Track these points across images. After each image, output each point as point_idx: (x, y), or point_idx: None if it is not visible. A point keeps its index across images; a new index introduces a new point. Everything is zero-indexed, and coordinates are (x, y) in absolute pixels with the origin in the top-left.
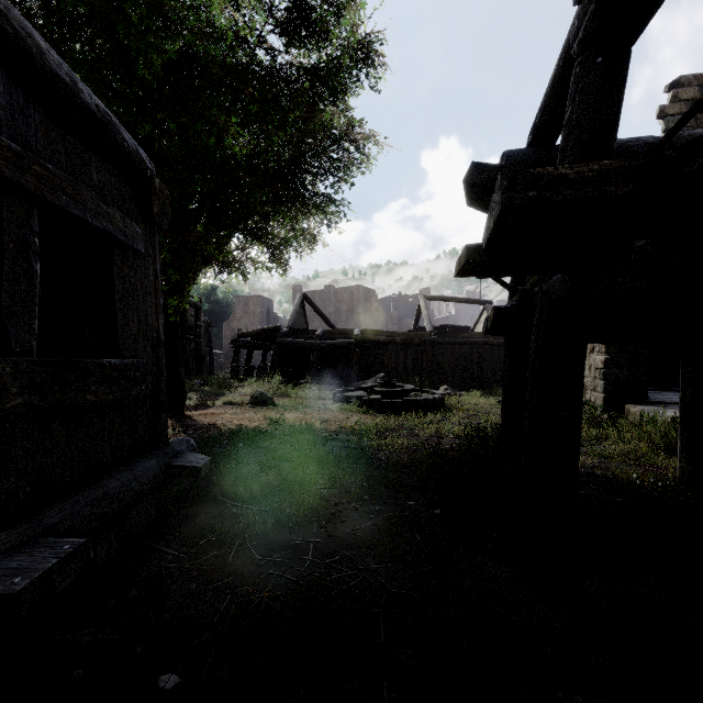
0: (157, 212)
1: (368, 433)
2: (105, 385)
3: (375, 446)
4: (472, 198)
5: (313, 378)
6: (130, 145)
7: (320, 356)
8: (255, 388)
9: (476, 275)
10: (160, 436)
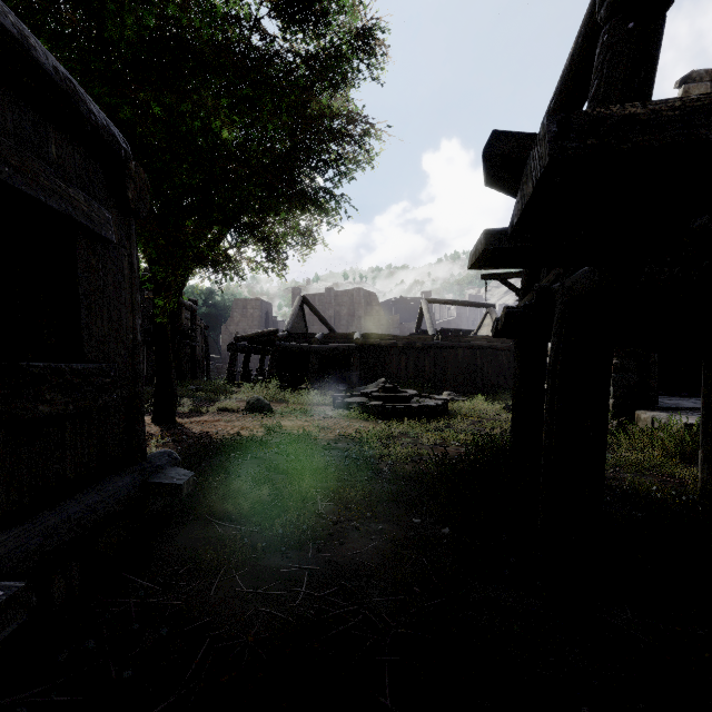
0: (133, 198)
1: (369, 441)
2: (64, 393)
3: (376, 456)
4: (492, 175)
5: (312, 383)
6: (98, 119)
7: (319, 360)
8: (252, 393)
9: (493, 267)
10: (137, 450)
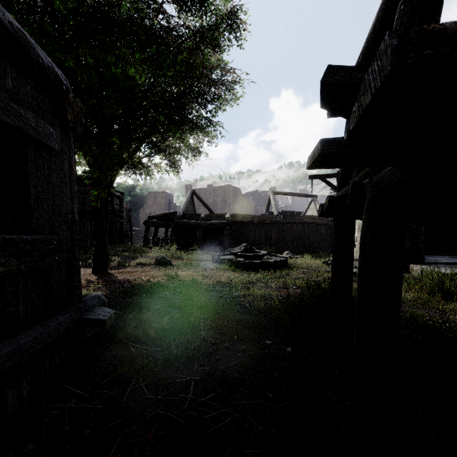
0: (71, 119)
1: (236, 286)
2: (17, 257)
3: (241, 295)
4: (326, 99)
5: (199, 246)
6: (45, 62)
7: (203, 231)
8: (159, 253)
9: (324, 167)
10: (75, 295)
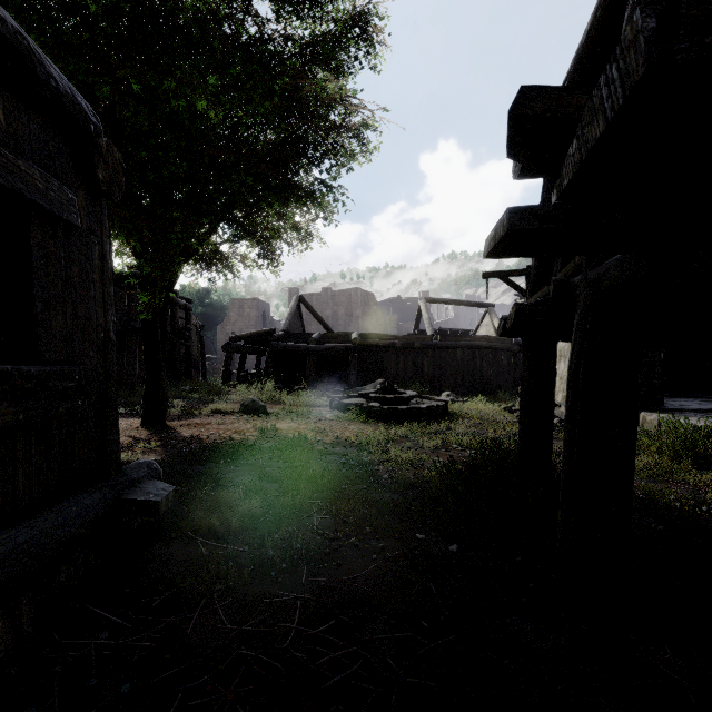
0: (104, 179)
1: (368, 446)
2: (12, 400)
3: (376, 461)
4: (517, 143)
5: (309, 384)
6: (60, 85)
7: (316, 361)
8: (247, 394)
9: (512, 255)
10: (110, 462)
